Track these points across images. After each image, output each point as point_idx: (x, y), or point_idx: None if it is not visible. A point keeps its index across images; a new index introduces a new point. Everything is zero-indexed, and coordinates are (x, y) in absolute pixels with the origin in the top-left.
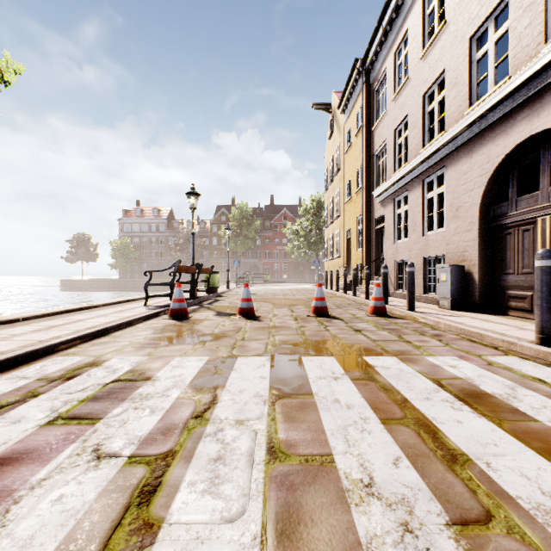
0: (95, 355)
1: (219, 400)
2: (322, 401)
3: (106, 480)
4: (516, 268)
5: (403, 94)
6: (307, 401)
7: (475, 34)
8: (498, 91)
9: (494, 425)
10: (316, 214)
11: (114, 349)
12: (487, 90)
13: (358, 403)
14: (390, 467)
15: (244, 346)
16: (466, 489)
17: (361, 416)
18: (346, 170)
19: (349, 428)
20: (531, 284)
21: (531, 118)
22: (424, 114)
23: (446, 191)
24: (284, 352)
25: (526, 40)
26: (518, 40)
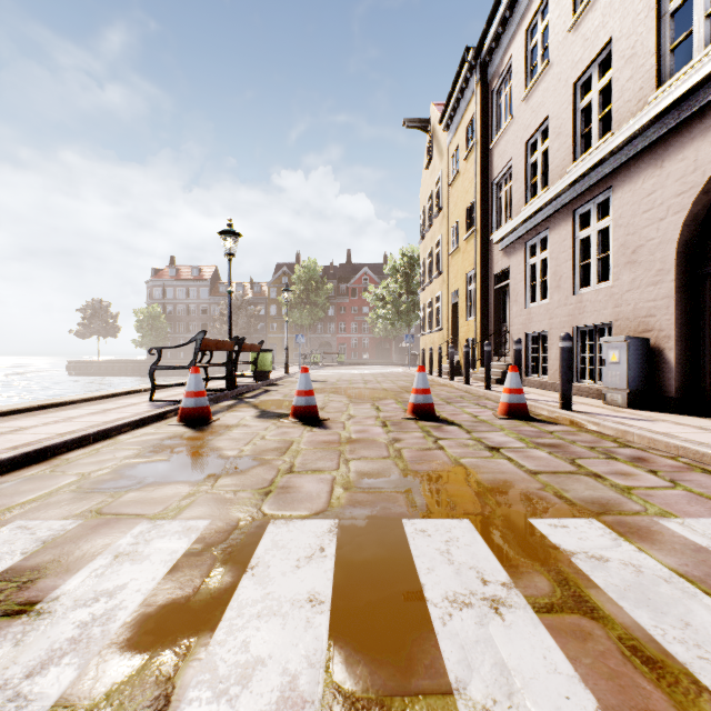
0: None
1: None
2: None
3: None
4: None
5: (539, 88)
6: None
7: None
8: None
9: None
10: (407, 274)
11: (31, 496)
12: None
13: None
14: None
15: (289, 488)
16: None
17: None
18: (451, 209)
19: None
20: None
21: None
22: (575, 113)
23: (614, 224)
24: (366, 506)
25: None
26: None
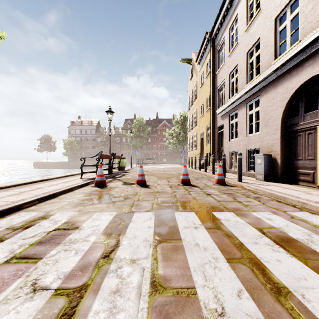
0: (45, 211)
1: (121, 244)
2: (187, 245)
3: (36, 310)
4: (303, 156)
5: (234, 52)
6: (178, 245)
7: (278, 15)
8: (293, 49)
9: (302, 263)
10: (183, 124)
11: (58, 207)
12: (284, 51)
13: (211, 246)
14: (235, 299)
15: (139, 205)
16: (290, 318)
17: (213, 256)
18: (200, 98)
19: (206, 265)
20: (313, 166)
21: (313, 65)
22: (247, 64)
23: (260, 110)
24: (163, 209)
25: (310, 18)
26: (305, 18)
